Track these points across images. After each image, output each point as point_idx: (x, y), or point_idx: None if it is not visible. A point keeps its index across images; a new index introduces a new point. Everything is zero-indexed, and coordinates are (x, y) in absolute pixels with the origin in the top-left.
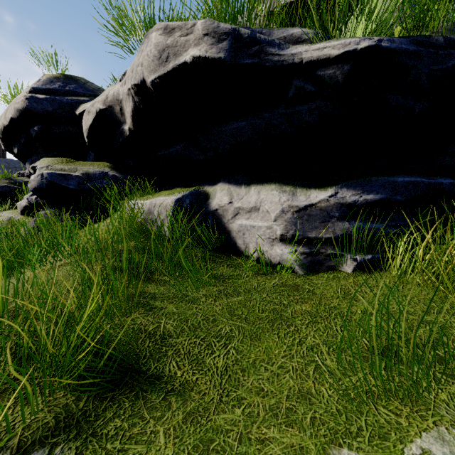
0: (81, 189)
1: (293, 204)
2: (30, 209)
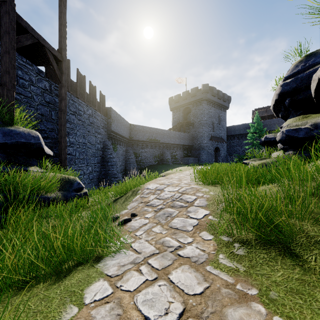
0: (308, 136)
1: None
2: None
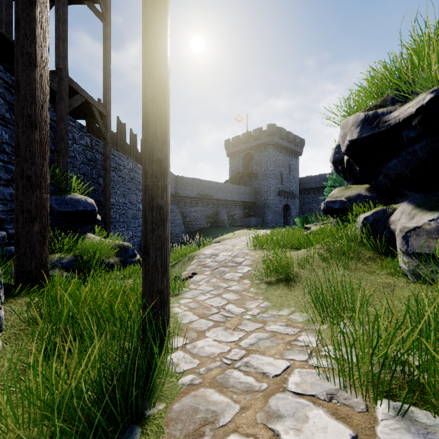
0: (342, 208)
1: (405, 226)
2: None
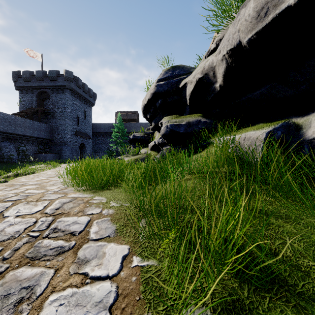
0: (186, 132)
1: None
2: (155, 147)
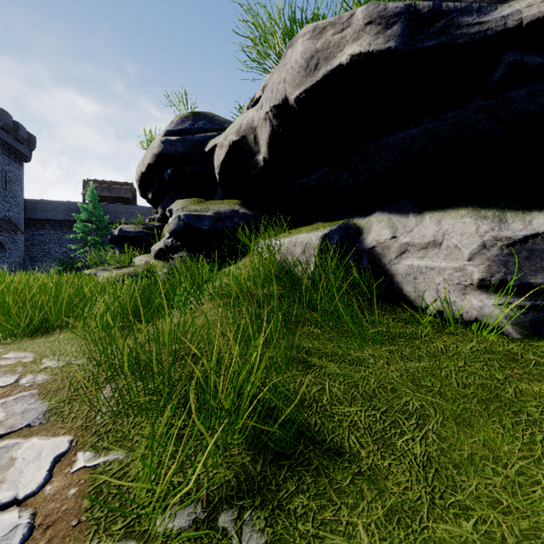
0: (213, 230)
1: (503, 235)
2: (163, 253)
